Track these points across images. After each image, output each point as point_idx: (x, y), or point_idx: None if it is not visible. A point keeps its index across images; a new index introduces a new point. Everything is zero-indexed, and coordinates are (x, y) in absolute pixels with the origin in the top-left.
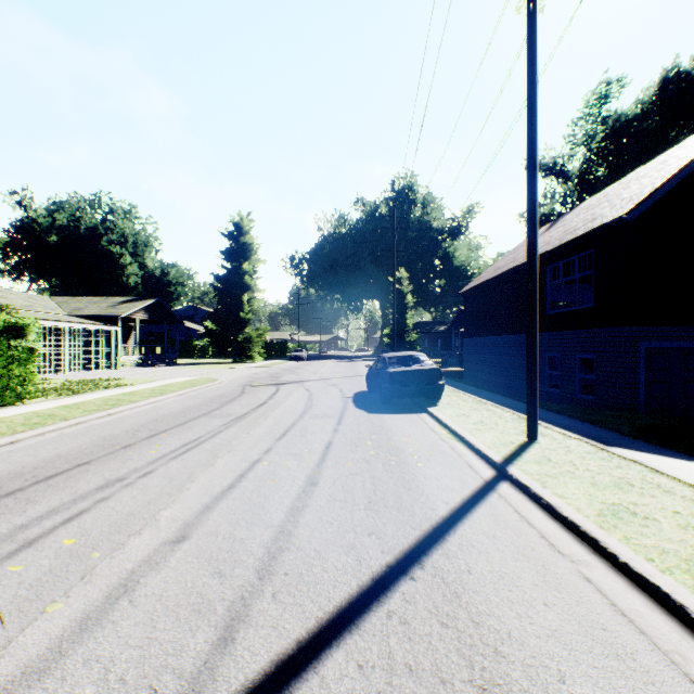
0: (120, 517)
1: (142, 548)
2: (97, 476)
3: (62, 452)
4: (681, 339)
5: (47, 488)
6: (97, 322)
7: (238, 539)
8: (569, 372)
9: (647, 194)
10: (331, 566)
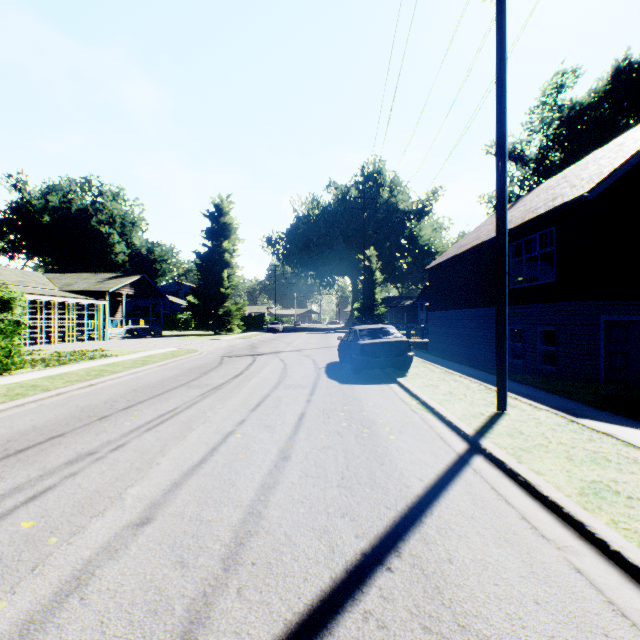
0: (85, 496)
1: (103, 532)
2: (68, 449)
3: (38, 424)
4: (639, 313)
5: (15, 463)
6: (85, 297)
7: (204, 521)
8: (531, 344)
9: (608, 173)
10: (302, 554)
